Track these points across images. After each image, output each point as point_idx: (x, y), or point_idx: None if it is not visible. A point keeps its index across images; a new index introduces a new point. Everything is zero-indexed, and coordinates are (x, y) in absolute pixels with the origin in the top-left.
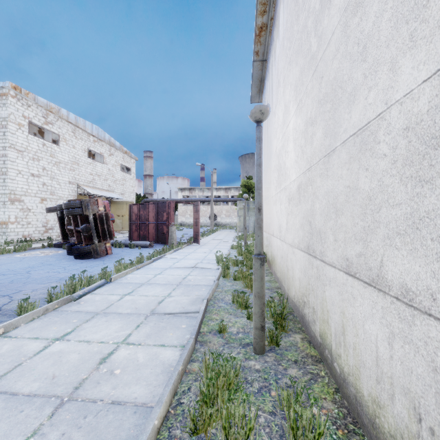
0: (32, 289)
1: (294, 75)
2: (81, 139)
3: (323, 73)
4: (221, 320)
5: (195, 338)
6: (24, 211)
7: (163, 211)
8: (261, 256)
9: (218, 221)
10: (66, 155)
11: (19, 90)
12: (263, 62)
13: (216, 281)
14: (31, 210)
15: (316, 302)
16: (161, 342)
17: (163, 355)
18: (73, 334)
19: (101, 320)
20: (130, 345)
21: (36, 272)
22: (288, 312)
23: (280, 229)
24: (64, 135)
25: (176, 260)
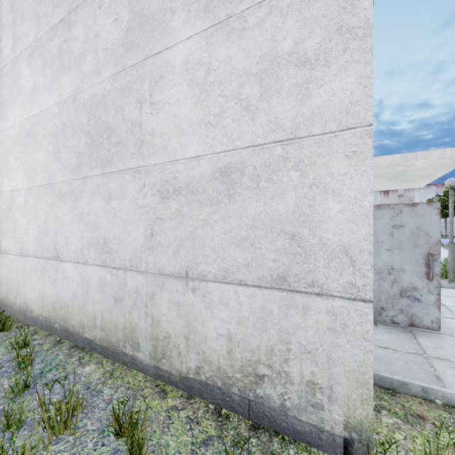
0: None
1: None
2: None
3: None
4: None
5: None
6: None
7: None
8: None
9: None
10: None
11: None
12: None
13: None
14: None
15: None
16: None
17: None
18: None
19: None
20: None
21: None
22: None
23: None
24: None
25: None
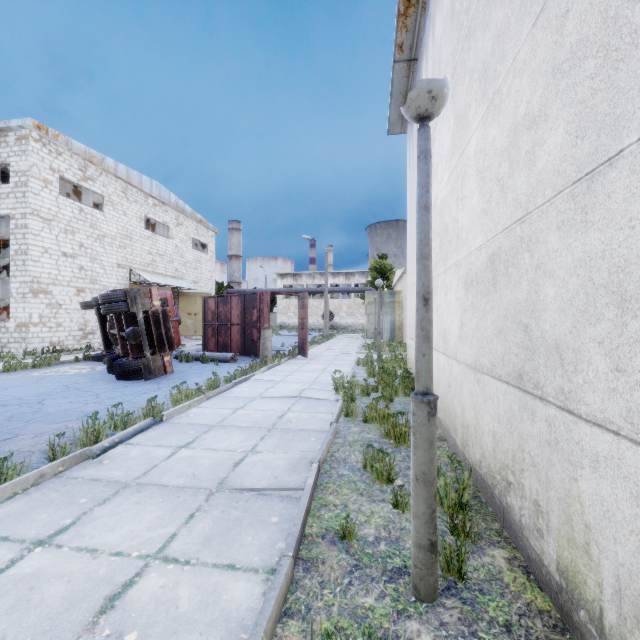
0: (36, 432)
1: (480, 52)
2: (135, 202)
3: (570, 2)
4: (343, 508)
5: (294, 556)
6: (52, 307)
7: (253, 307)
8: (430, 396)
9: (336, 322)
10: (113, 226)
11: (45, 130)
12: (410, 64)
13: (333, 425)
14: (63, 305)
15: (546, 493)
16: (228, 557)
17: (230, 593)
18: (72, 531)
19: (128, 501)
20: (169, 563)
21: (52, 402)
22: (472, 497)
23: (444, 336)
24: (111, 197)
25: (270, 384)
